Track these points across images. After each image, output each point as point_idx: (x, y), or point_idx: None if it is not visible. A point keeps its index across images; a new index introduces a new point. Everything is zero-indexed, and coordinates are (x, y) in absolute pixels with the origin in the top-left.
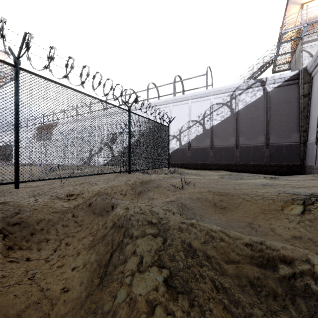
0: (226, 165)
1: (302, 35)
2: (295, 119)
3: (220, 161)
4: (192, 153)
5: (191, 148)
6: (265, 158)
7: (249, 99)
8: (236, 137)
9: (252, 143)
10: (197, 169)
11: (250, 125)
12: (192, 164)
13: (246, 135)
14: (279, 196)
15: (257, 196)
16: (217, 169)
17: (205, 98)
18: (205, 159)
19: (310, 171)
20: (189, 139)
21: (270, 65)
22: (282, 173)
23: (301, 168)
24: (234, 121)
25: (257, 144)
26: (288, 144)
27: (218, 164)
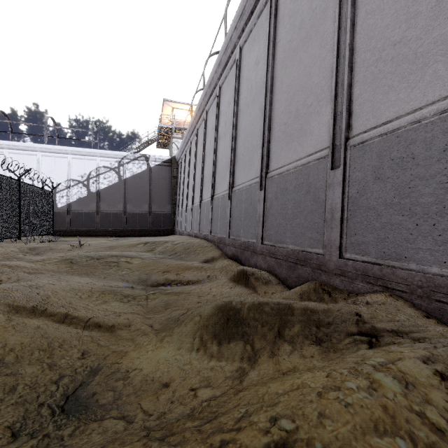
0: (114, 231)
1: (173, 131)
2: (169, 194)
3: (108, 227)
4: (73, 218)
5: (71, 212)
6: (149, 224)
7: (136, 170)
8: (124, 204)
9: (138, 210)
10: (80, 236)
11: (137, 194)
12: (73, 231)
13: (133, 203)
14: (138, 242)
15: (128, 244)
16: (104, 235)
17: (91, 157)
18: (91, 225)
19: (176, 233)
20: (68, 202)
21: (154, 142)
22: (161, 236)
23: (172, 231)
24: (122, 188)
25: (142, 211)
26: (165, 213)
27: (106, 230)
